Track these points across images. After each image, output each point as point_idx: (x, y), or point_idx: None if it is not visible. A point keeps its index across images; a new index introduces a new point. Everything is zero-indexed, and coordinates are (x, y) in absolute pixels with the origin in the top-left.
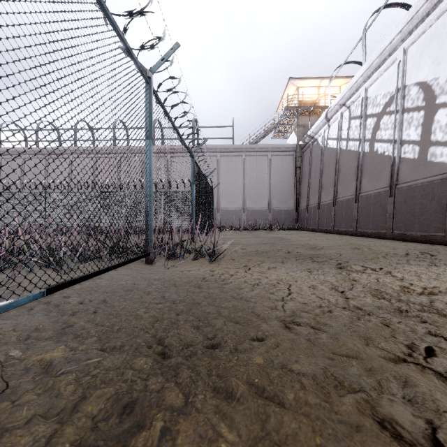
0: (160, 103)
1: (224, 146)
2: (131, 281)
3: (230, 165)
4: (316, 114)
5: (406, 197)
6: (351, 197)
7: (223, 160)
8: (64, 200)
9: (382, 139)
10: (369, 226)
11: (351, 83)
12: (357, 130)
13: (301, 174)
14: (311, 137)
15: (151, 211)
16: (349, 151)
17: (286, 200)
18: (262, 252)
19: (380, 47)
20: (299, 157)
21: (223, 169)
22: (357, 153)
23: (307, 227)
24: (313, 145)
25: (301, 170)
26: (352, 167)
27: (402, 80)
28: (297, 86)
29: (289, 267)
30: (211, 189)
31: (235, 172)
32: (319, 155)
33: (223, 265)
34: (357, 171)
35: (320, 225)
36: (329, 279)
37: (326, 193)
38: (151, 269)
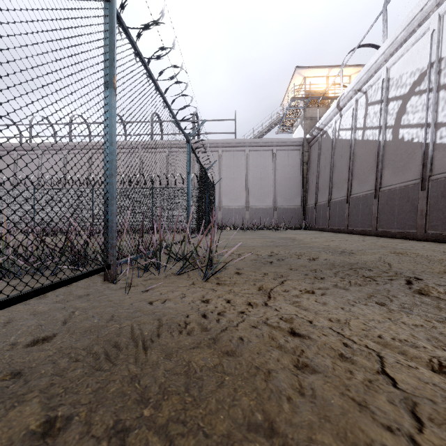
0: (133, 46)
1: (226, 140)
2: (30, 338)
3: (233, 161)
4: (324, 105)
5: (444, 190)
6: (369, 192)
7: (225, 155)
8: (54, 197)
9: (409, 124)
10: (394, 225)
11: (369, 64)
12: (376, 117)
13: (308, 170)
14: (319, 130)
15: (113, 199)
16: (366, 141)
17: (292, 198)
18: (278, 259)
19: (408, 17)
20: (307, 152)
21: (225, 165)
22: (376, 142)
23: (316, 226)
24: (322, 138)
25: (308, 165)
26: (370, 159)
27: (437, 52)
28: (304, 76)
29: (335, 292)
30: (212, 185)
31: (238, 168)
32: (329, 148)
33: (225, 286)
34: (376, 163)
35: (331, 225)
36: (443, 330)
37: (338, 189)
38: (102, 297)
